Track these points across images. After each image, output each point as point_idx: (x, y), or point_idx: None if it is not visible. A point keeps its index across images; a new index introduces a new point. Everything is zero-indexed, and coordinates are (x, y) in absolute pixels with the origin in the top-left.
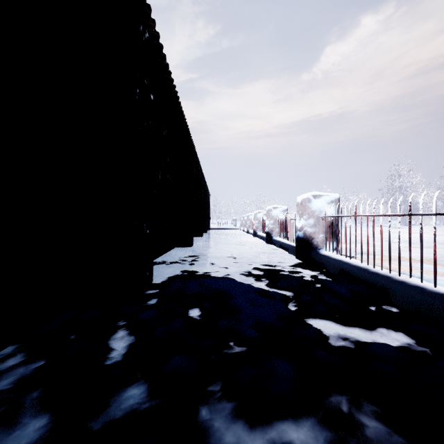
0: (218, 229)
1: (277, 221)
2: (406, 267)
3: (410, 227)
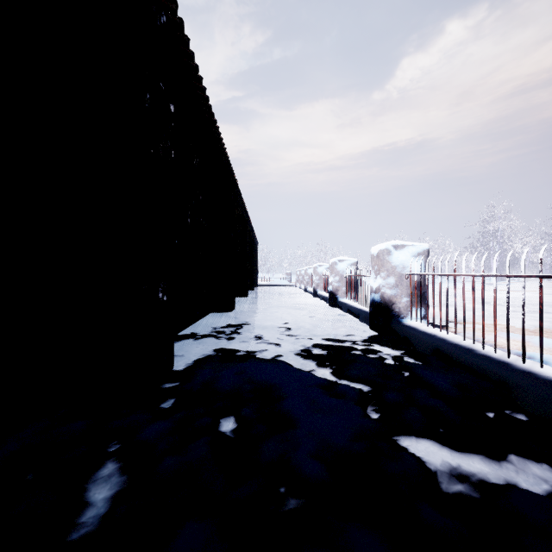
0: (268, 286)
1: (344, 278)
2: (520, 343)
3: (541, 294)
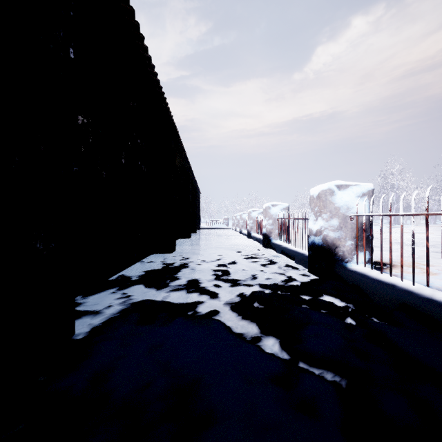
0: (209, 229)
1: (277, 221)
2: None
3: None
